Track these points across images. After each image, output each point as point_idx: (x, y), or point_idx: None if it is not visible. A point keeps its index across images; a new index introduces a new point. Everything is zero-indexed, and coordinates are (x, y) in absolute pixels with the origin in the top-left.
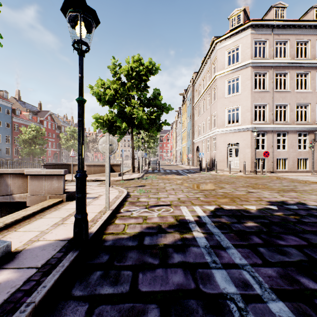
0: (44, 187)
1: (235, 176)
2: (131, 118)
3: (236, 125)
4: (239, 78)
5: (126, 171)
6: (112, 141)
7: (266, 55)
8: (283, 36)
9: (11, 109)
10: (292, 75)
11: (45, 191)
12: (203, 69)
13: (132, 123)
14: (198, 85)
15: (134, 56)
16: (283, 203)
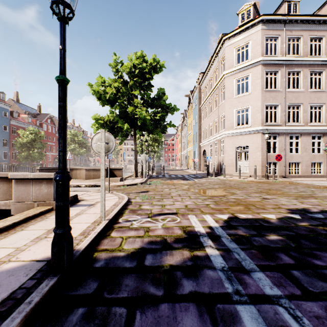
0: (31, 193)
1: (245, 181)
2: (134, 119)
3: (245, 127)
4: (249, 77)
5: (128, 175)
6: (108, 139)
7: (278, 52)
8: (295, 32)
9: (8, 111)
10: (306, 73)
11: (33, 197)
12: (210, 68)
13: (134, 124)
14: (205, 85)
15: (137, 52)
16: (305, 211)
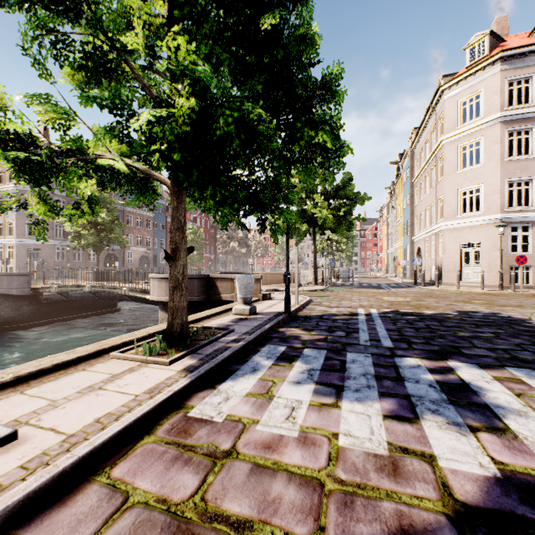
0: None
1: (462, 291)
2: (313, 217)
3: (475, 215)
4: (481, 142)
5: (306, 282)
6: (300, 252)
7: (532, 99)
8: None
9: (165, 207)
10: None
11: None
12: (425, 126)
13: (314, 222)
14: (420, 150)
15: None
16: (472, 312)
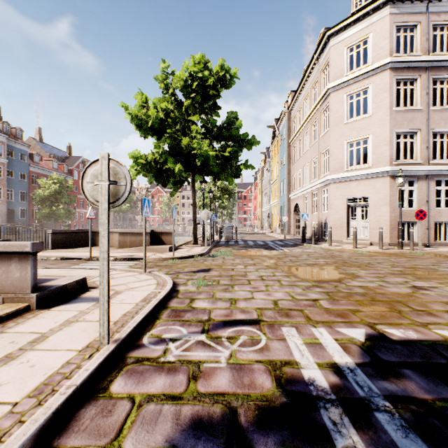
0: None
1: (365, 252)
2: (191, 157)
3: (363, 168)
4: (369, 90)
5: (183, 242)
6: (116, 173)
7: (417, 49)
8: (446, 15)
9: (27, 153)
10: None
11: None
12: (305, 82)
13: (192, 164)
14: (298, 109)
15: (196, 55)
16: None
